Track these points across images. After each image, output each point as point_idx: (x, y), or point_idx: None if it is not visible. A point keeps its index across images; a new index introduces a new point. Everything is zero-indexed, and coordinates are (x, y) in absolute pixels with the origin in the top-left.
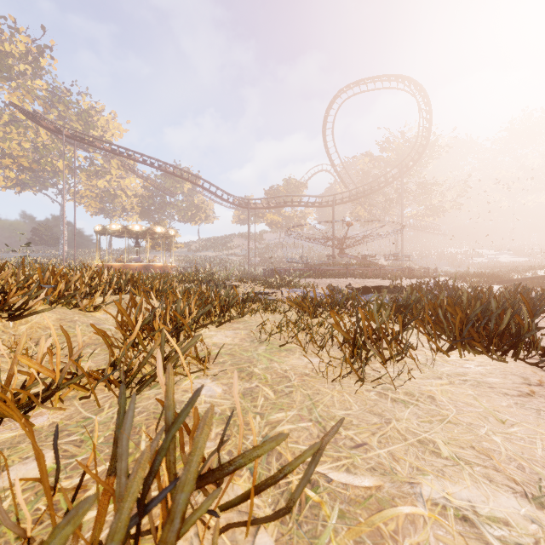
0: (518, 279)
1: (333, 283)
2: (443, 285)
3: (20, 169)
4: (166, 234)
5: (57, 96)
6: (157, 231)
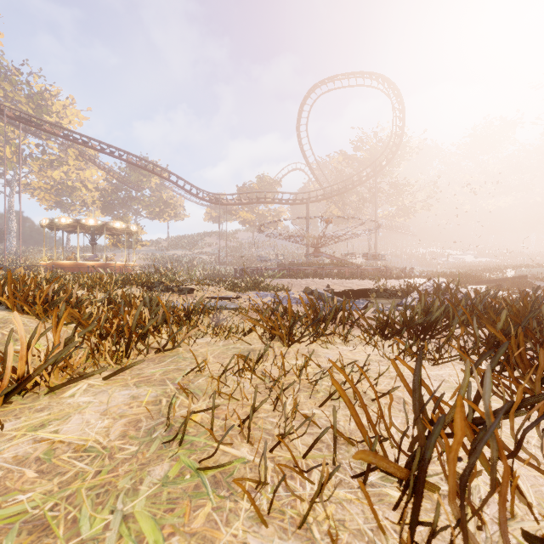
0: (497, 279)
1: (309, 284)
2: (444, 288)
3: None
4: (127, 230)
5: (3, 75)
6: (116, 226)
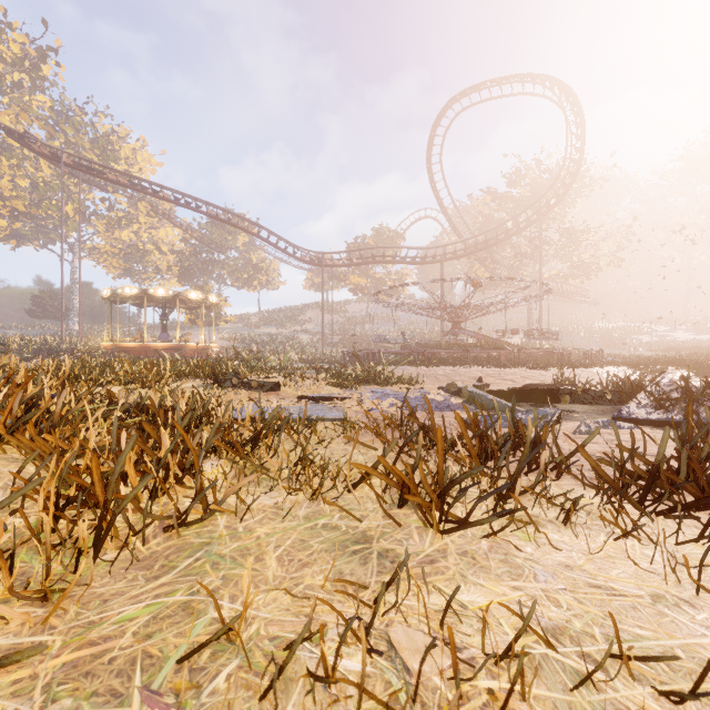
0: None
1: (448, 375)
2: (700, 390)
3: (13, 214)
4: (205, 302)
5: (64, 116)
6: (191, 297)
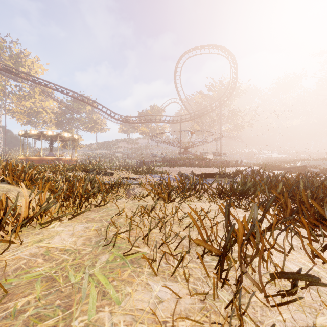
0: (290, 167)
1: (181, 170)
2: (256, 172)
3: None
4: (72, 138)
5: None
6: (65, 135)
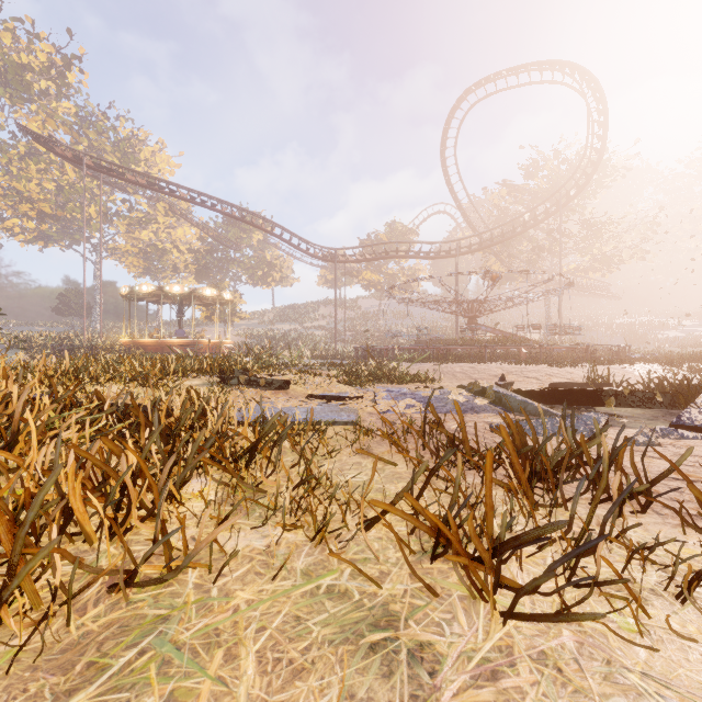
0: None
1: (466, 372)
2: None
3: (40, 217)
4: (220, 299)
5: (88, 121)
6: (206, 294)
